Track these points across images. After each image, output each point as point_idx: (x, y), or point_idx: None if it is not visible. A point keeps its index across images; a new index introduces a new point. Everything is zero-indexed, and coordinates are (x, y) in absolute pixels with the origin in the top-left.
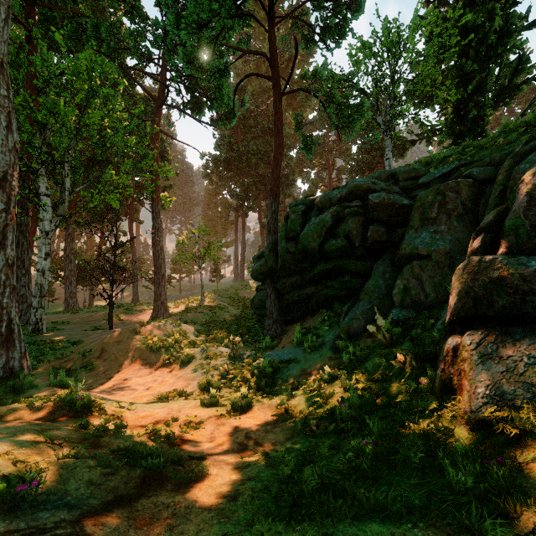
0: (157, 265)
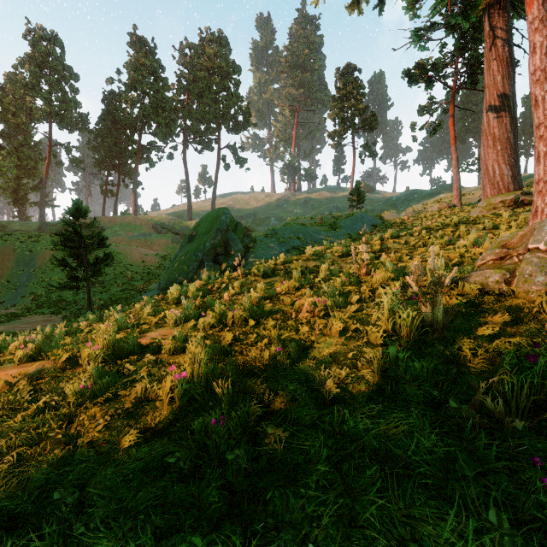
0: None
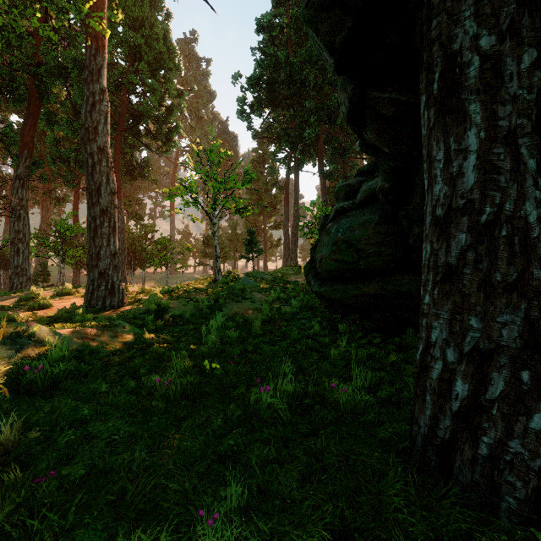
0: (89, 186)
